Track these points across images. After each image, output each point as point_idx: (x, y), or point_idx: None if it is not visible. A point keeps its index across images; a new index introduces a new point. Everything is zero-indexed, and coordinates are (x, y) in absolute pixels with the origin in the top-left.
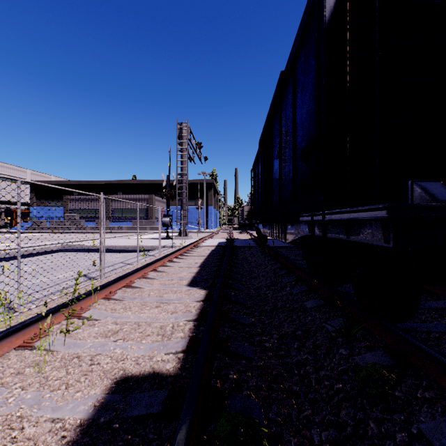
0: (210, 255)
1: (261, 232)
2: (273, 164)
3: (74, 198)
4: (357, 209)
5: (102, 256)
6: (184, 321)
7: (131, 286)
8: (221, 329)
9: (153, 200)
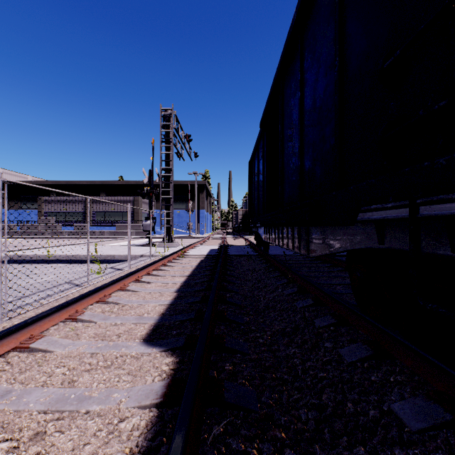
0: (197, 269)
1: (262, 238)
2: (285, 141)
3: (50, 199)
4: None
5: (0, 283)
6: None
7: (28, 348)
8: None
9: (139, 202)
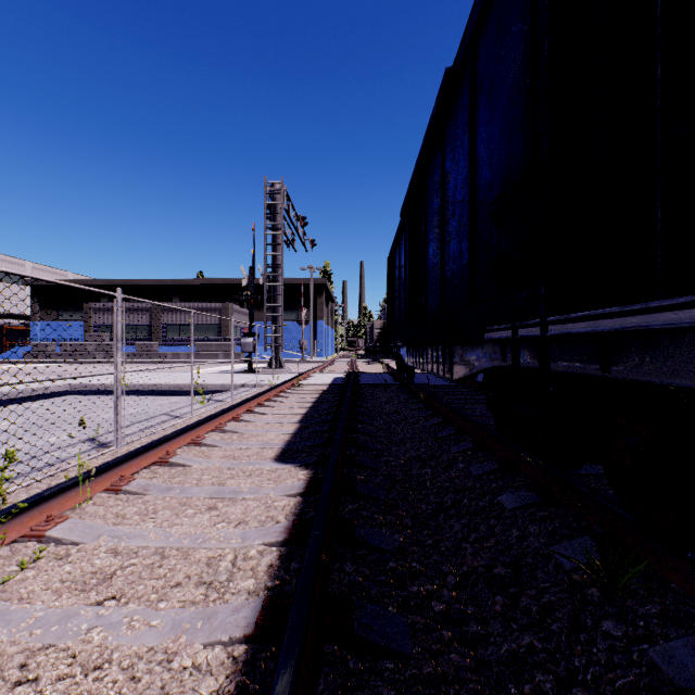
0: (319, 400)
1: (405, 361)
2: (428, 242)
3: (102, 307)
4: (647, 306)
5: (120, 406)
6: (259, 546)
7: (168, 463)
8: (336, 568)
9: (230, 310)
